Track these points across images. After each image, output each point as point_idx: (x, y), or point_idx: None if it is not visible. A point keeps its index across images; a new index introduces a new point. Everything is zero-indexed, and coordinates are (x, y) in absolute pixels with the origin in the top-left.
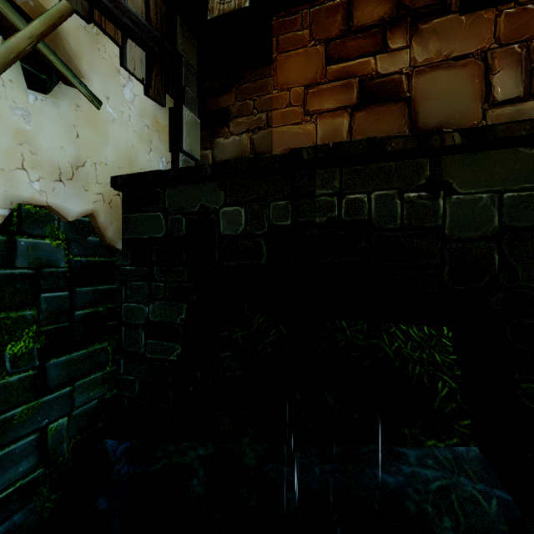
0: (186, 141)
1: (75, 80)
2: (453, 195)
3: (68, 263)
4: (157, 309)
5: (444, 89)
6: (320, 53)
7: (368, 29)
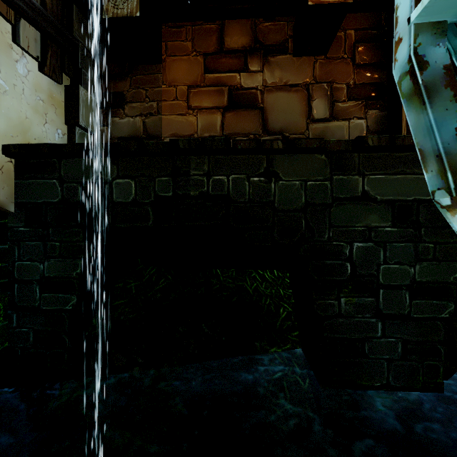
0: (83, 117)
1: None
2: (280, 181)
3: None
4: (52, 266)
5: (284, 105)
6: (200, 63)
7: (235, 52)
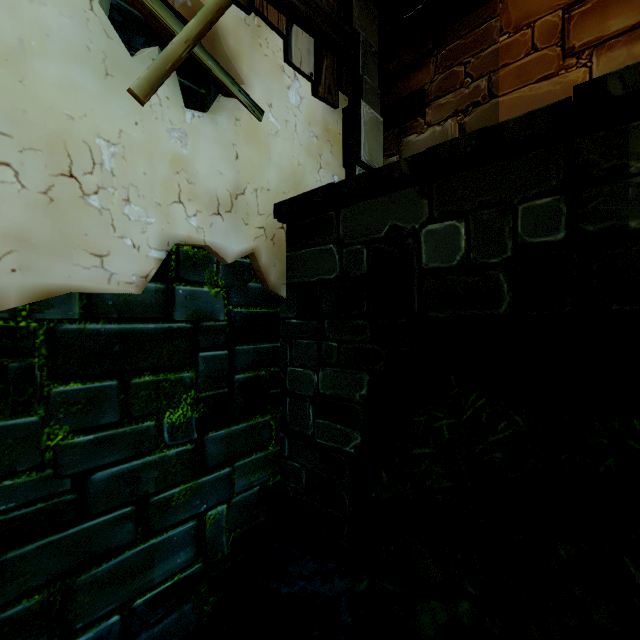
0: (364, 148)
1: (234, 87)
2: None
3: (227, 315)
4: (328, 379)
5: None
6: None
7: None
